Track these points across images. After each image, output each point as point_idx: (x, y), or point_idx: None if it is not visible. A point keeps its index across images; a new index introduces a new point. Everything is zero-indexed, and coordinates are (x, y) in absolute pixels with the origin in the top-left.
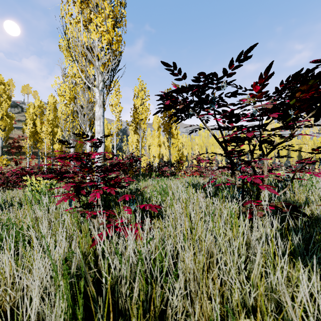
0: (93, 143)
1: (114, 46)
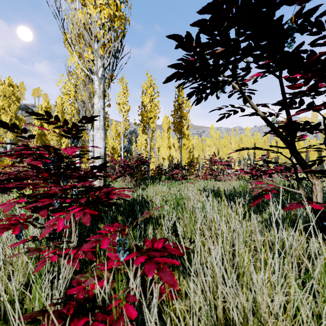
0: (65, 131)
1: (115, 23)
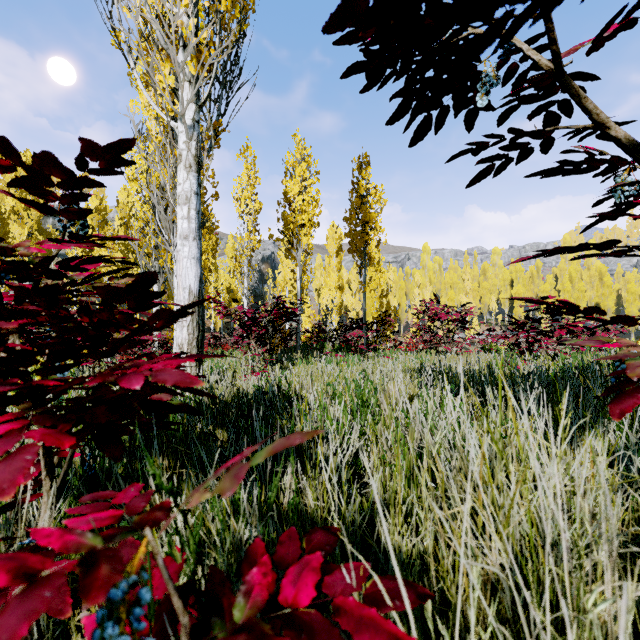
0: (31, 188)
1: (222, 3)
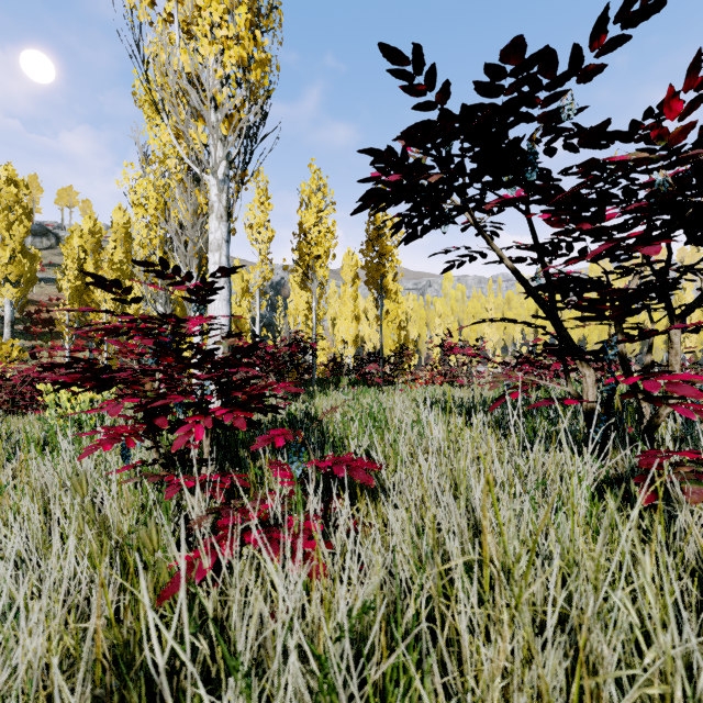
0: (190, 291)
1: (252, 75)
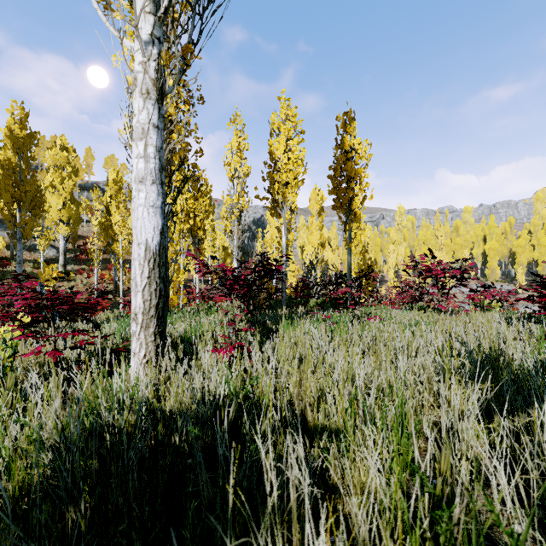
0: None
1: None
